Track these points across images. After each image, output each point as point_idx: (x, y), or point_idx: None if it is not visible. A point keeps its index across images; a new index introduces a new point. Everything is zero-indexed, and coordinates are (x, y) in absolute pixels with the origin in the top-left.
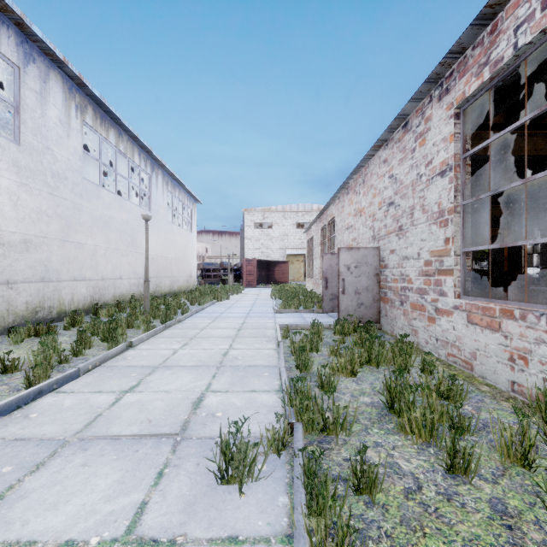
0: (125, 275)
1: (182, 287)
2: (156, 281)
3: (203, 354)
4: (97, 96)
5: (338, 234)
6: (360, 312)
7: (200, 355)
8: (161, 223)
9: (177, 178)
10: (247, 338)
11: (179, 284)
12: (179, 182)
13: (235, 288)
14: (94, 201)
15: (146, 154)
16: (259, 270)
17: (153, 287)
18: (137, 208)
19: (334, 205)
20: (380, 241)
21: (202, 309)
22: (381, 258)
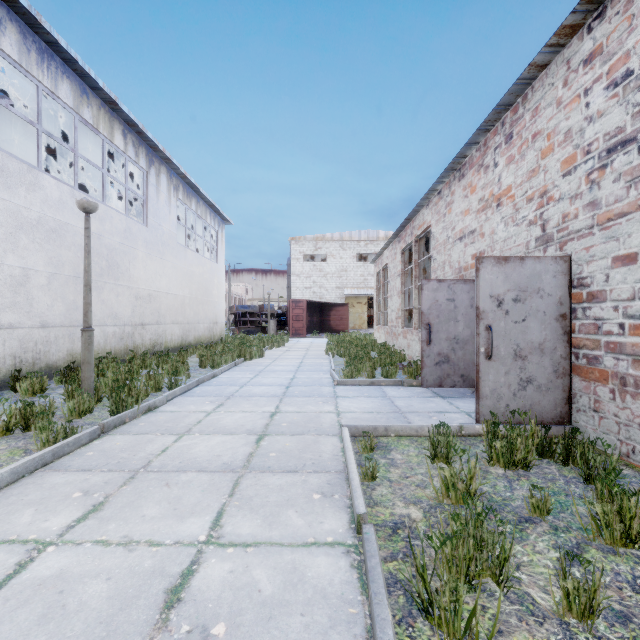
0: (94, 320)
1: (202, 338)
2: (157, 329)
3: (102, 587)
4: (20, 2)
5: (437, 253)
6: (525, 398)
7: (86, 595)
8: (167, 245)
9: (192, 182)
10: (271, 477)
11: (196, 333)
12: (195, 189)
13: (276, 339)
14: (22, 191)
15: (138, 137)
16: (310, 315)
17: (151, 338)
18: (119, 217)
19: (429, 207)
20: (571, 242)
21: (214, 377)
22: (575, 280)
